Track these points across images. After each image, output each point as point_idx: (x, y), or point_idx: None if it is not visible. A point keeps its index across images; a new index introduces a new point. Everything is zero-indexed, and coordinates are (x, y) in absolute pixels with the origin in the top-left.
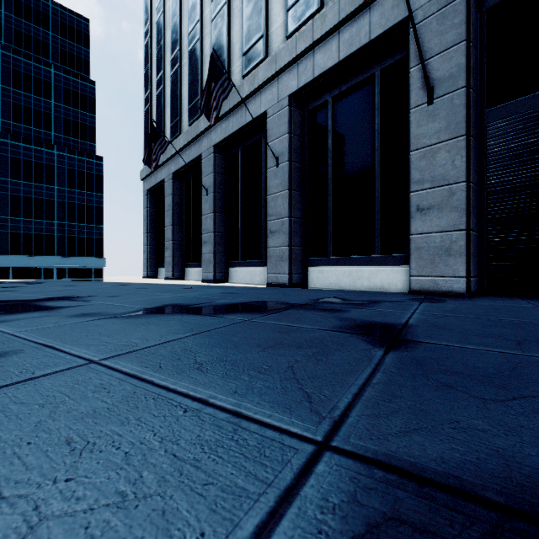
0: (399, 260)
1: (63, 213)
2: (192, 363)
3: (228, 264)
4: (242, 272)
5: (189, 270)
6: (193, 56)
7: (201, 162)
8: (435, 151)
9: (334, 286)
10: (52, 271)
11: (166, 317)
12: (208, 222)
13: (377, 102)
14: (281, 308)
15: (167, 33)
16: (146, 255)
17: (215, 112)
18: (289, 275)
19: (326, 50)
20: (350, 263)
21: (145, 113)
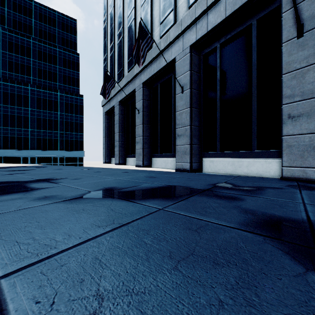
0: (271, 154)
1: (62, 127)
2: (91, 296)
3: (151, 155)
4: (159, 161)
5: (128, 159)
6: (130, 29)
7: (135, 93)
8: (305, 72)
9: (221, 171)
10: (57, 159)
11: (99, 202)
12: (139, 130)
13: (254, 43)
14: (188, 194)
15: (115, 19)
16: (105, 150)
17: (142, 59)
18: (190, 164)
19: (216, 11)
20: (233, 156)
21: (104, 67)
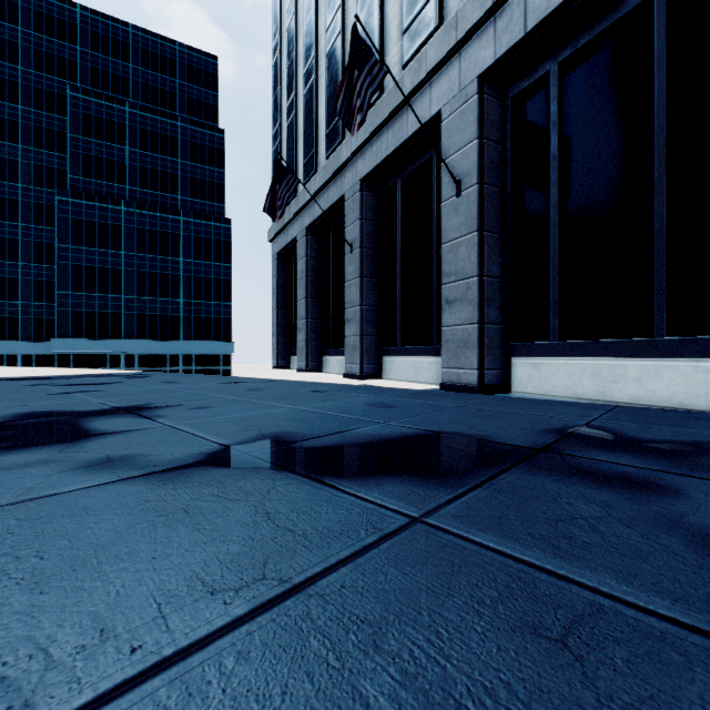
0: None
1: (189, 289)
2: None
3: (381, 351)
4: (401, 364)
5: (328, 360)
6: (332, 58)
7: (343, 207)
8: None
9: (563, 392)
10: (178, 358)
11: (238, 483)
12: (352, 292)
13: (659, 47)
14: (490, 464)
15: (299, 39)
16: (276, 339)
17: (358, 115)
18: (479, 372)
19: None
20: (597, 352)
21: (274, 153)
